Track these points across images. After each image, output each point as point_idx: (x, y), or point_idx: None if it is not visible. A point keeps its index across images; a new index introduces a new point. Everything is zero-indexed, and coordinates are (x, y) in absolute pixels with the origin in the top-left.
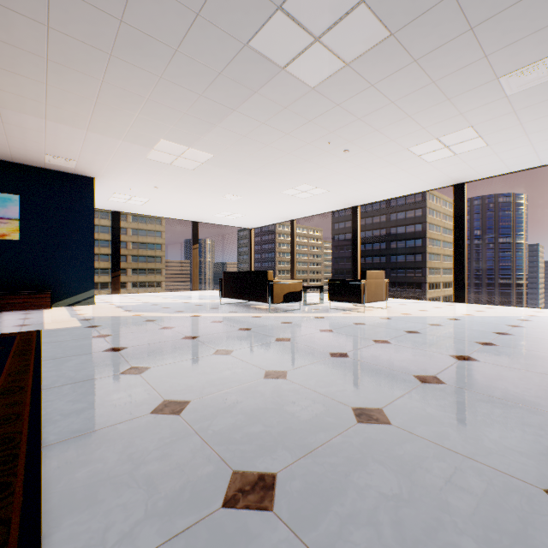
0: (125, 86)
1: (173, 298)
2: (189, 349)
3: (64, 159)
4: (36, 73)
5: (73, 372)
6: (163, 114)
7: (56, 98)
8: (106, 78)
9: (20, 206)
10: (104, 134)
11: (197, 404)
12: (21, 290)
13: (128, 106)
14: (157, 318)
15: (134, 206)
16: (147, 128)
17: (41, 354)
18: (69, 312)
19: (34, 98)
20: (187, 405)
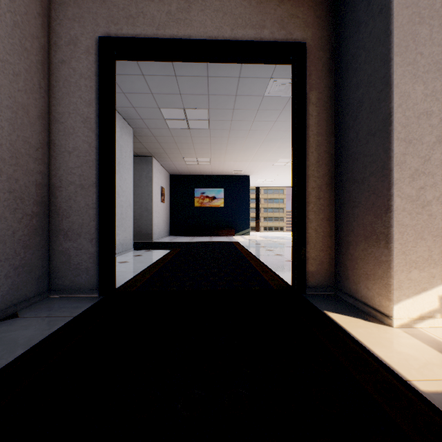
0: (265, 149)
1: (287, 235)
2: (287, 248)
3: (239, 171)
4: (238, 152)
5: (253, 249)
6: (279, 152)
7: (242, 156)
8: (259, 149)
9: (224, 193)
10: (256, 162)
11: (285, 255)
12: (224, 228)
13: (266, 153)
14: (277, 241)
15: (266, 183)
16: (273, 157)
17: (242, 245)
18: (242, 237)
19: (235, 158)
20: (282, 255)
